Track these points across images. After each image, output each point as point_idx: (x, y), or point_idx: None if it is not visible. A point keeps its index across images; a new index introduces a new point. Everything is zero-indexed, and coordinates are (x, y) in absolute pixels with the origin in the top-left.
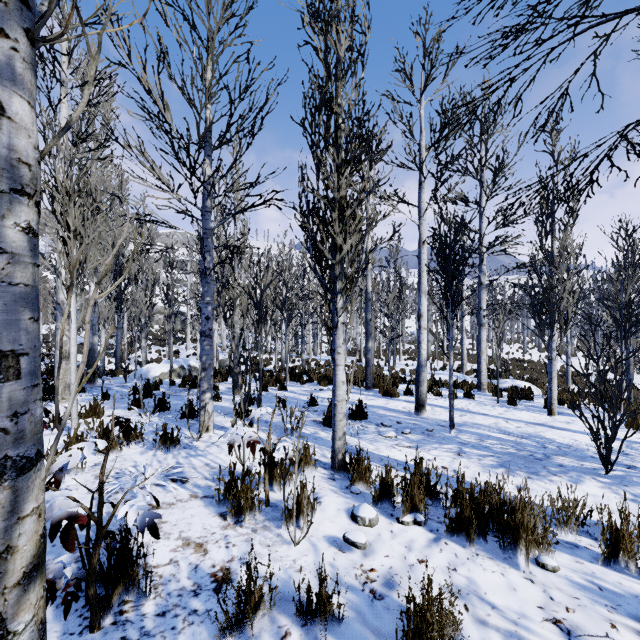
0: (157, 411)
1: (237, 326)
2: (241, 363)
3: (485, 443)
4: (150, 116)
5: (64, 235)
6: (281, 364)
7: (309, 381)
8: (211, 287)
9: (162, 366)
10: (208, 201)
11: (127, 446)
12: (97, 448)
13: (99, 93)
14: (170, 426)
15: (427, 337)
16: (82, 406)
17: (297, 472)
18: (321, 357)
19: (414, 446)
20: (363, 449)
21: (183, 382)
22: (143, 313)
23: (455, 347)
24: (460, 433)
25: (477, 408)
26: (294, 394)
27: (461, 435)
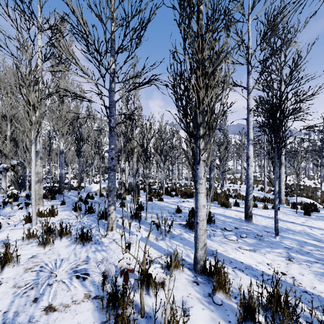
0: (87, 213)
1: (135, 164)
2: (140, 184)
3: (305, 249)
4: (73, 26)
5: (27, 108)
6: (161, 185)
7: (176, 195)
8: (114, 139)
9: (98, 185)
10: (112, 84)
11: (60, 240)
12: (38, 243)
13: (57, 31)
14: (91, 224)
15: (241, 171)
16: (45, 210)
17: (168, 272)
18: (182, 181)
19: (252, 249)
20: (215, 250)
21: (107, 195)
22: (90, 158)
23: (257, 177)
24: (282, 239)
25: (285, 217)
26: (167, 204)
27: (284, 240)
